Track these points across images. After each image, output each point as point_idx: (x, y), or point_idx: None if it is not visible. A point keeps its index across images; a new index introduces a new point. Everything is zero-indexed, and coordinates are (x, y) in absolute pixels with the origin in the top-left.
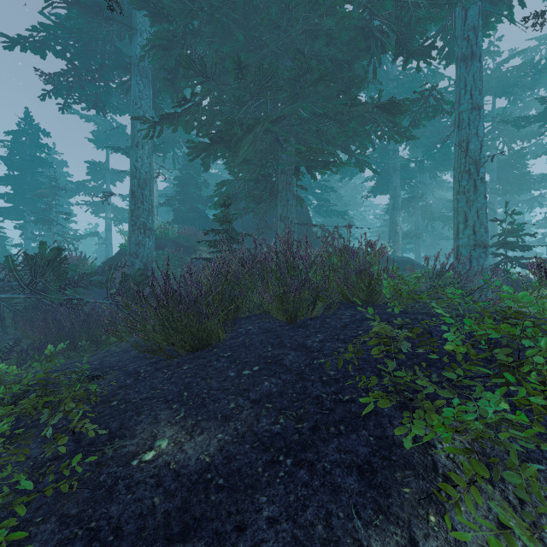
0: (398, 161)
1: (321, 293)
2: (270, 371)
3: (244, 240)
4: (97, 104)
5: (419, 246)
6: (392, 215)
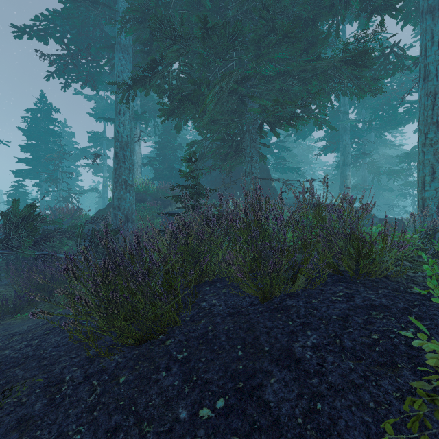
0: (348, 122)
1: (306, 266)
2: (243, 418)
3: (208, 197)
4: (88, 80)
5: (366, 197)
6: (343, 170)
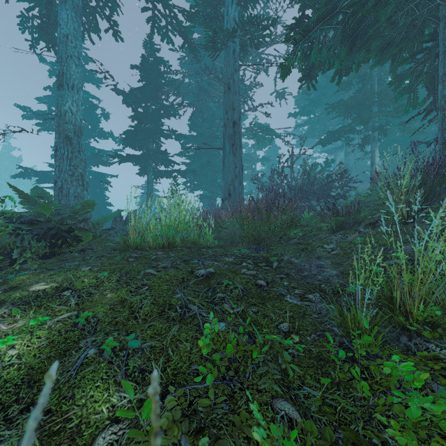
0: None
1: None
2: None
3: None
4: None
5: None
6: None
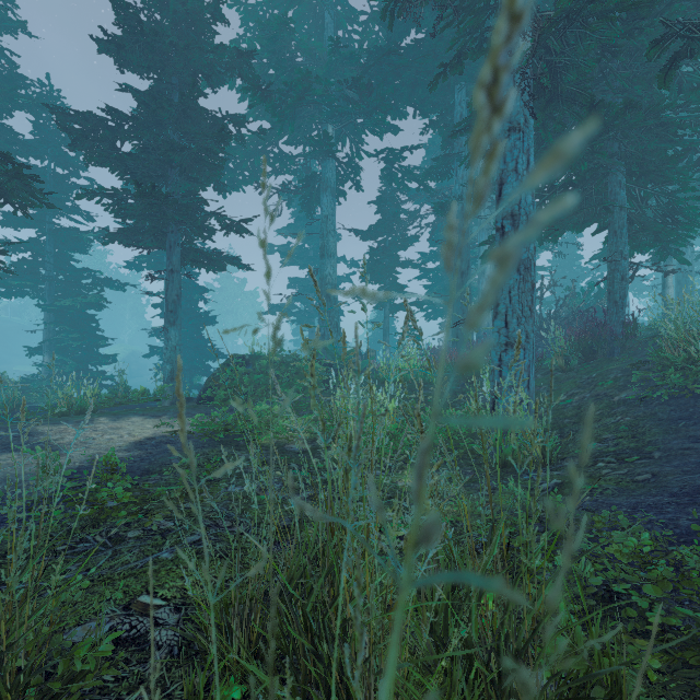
0: None
1: None
2: None
3: None
4: None
5: None
6: None
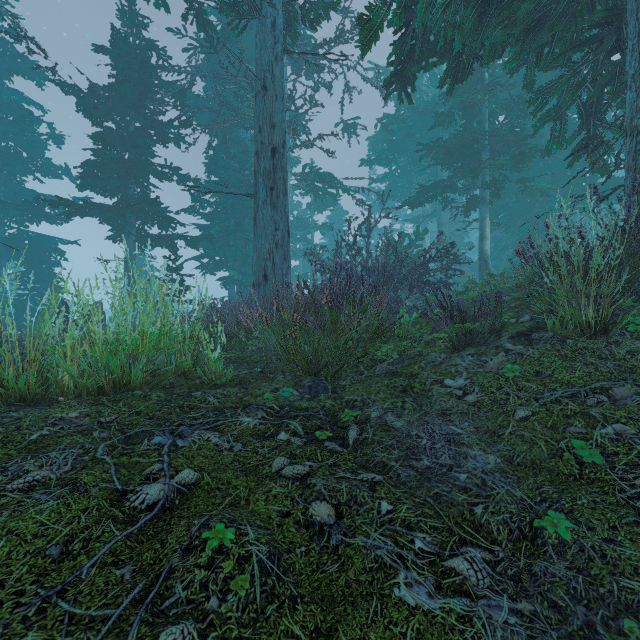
0: None
1: None
2: None
3: None
4: None
5: None
6: None
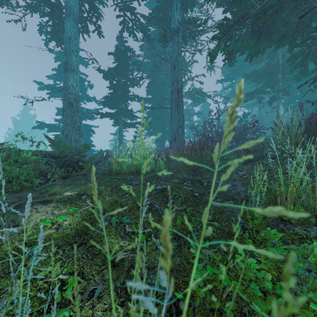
0: None
1: None
2: None
3: None
4: None
5: None
6: None
